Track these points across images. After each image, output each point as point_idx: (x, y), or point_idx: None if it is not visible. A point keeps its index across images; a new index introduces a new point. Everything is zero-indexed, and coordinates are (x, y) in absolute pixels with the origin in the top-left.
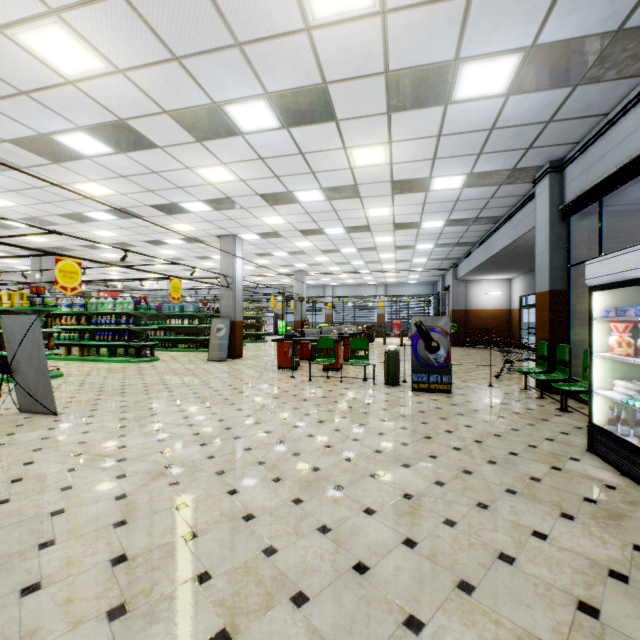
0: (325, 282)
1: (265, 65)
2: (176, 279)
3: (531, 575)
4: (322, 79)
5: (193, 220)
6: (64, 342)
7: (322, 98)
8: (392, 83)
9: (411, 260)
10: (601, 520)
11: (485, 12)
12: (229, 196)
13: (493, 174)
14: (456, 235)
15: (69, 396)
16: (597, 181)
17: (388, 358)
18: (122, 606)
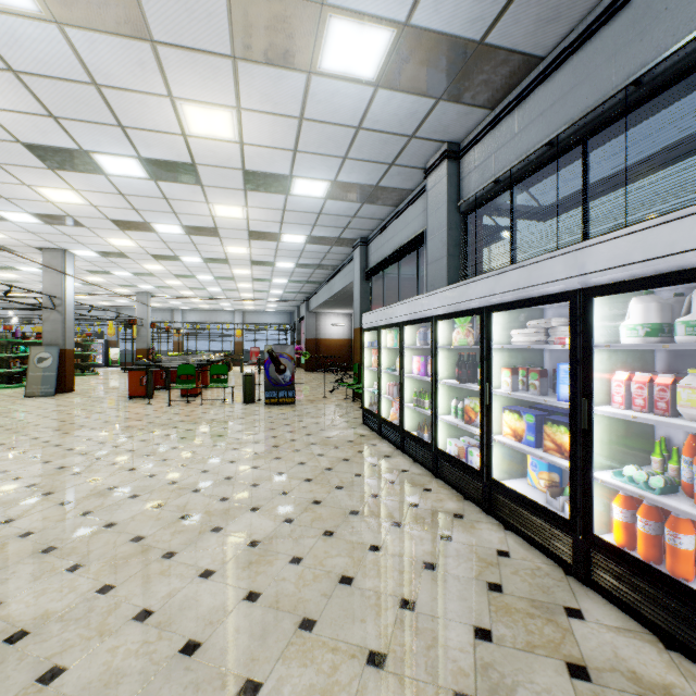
0: (174, 305)
1: (143, 142)
2: None
3: (311, 465)
4: (192, 161)
5: (7, 228)
6: None
7: (191, 170)
8: (248, 176)
9: (269, 291)
10: (351, 446)
11: (305, 160)
12: (71, 215)
13: (326, 238)
14: (306, 275)
15: None
16: (380, 261)
17: (246, 380)
18: (88, 512)
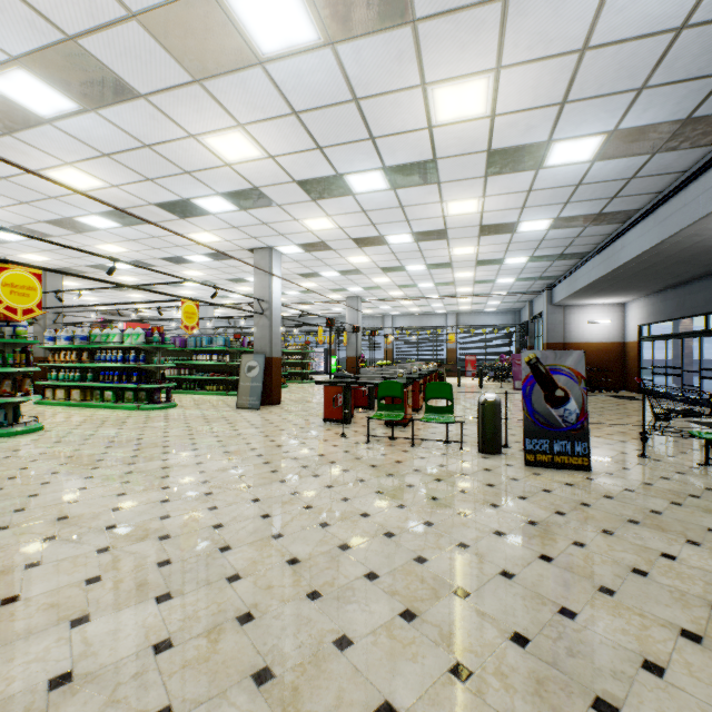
0: (384, 311)
1: None
2: (190, 302)
3: None
4: None
5: (215, 226)
6: (63, 383)
7: None
8: None
9: (494, 280)
10: None
11: None
12: (256, 185)
13: (650, 131)
14: (562, 242)
15: (20, 466)
16: None
17: (484, 413)
18: None
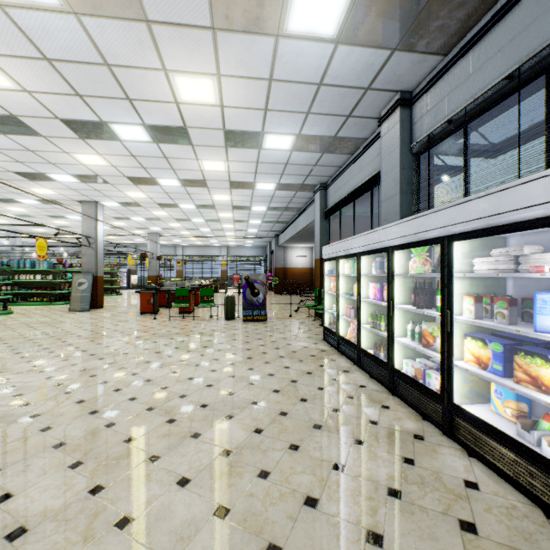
0: (177, 243)
1: (146, 111)
2: (42, 239)
3: (279, 377)
4: (184, 124)
5: (57, 187)
6: None
7: (183, 133)
8: (228, 134)
9: (246, 230)
10: (313, 360)
11: (274, 118)
12: (99, 174)
13: (292, 185)
14: (275, 216)
15: None
16: (337, 201)
17: (227, 301)
18: (95, 411)
